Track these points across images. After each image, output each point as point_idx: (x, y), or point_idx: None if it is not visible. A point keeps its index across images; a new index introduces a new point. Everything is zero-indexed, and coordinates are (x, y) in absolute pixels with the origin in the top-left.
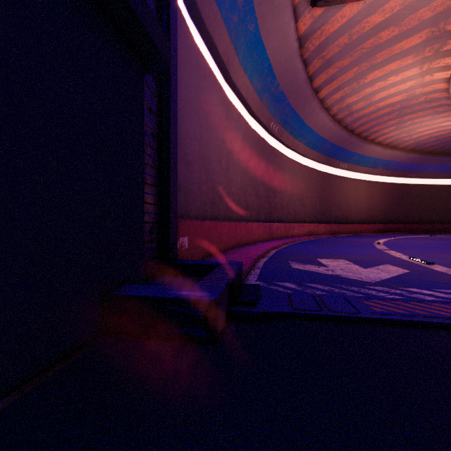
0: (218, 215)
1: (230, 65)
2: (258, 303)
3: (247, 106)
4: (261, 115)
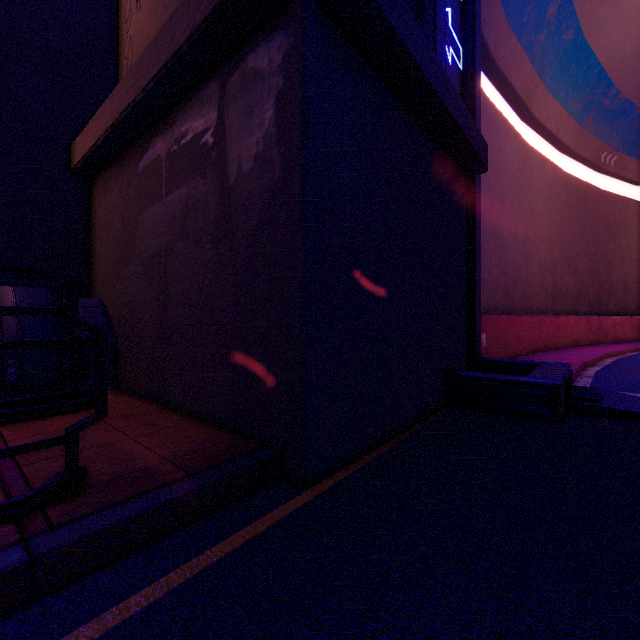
0: (512, 307)
1: (531, 98)
2: (601, 402)
3: (557, 142)
4: (582, 147)
